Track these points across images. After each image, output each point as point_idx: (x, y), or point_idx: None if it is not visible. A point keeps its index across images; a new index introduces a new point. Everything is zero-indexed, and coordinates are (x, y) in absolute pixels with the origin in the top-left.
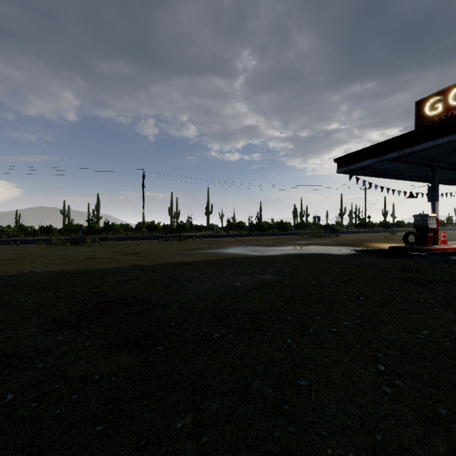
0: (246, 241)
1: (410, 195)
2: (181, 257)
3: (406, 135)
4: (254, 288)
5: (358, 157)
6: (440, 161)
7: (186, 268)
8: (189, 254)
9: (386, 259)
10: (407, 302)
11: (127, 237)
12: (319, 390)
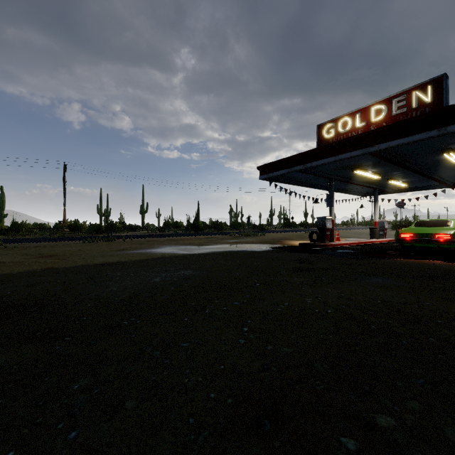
0: (179, 241)
1: (315, 201)
2: (105, 258)
3: (308, 152)
4: (172, 282)
5: (275, 167)
6: (335, 174)
7: (109, 268)
8: (116, 254)
9: (292, 254)
10: (288, 285)
11: (43, 238)
12: (195, 348)
